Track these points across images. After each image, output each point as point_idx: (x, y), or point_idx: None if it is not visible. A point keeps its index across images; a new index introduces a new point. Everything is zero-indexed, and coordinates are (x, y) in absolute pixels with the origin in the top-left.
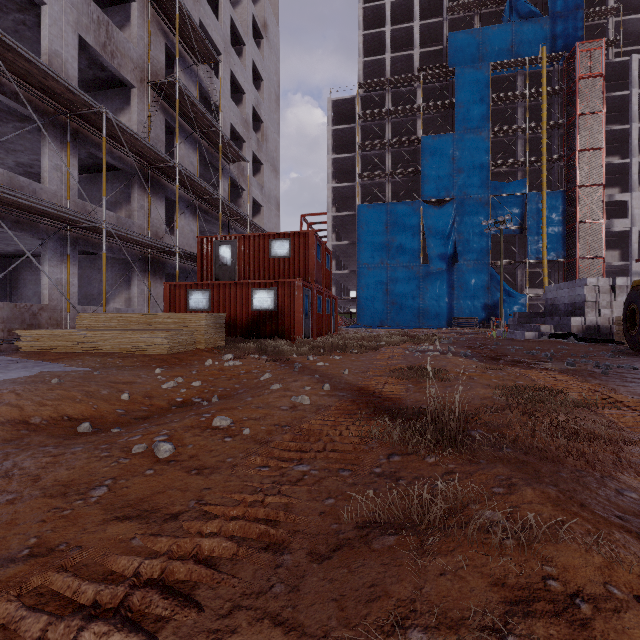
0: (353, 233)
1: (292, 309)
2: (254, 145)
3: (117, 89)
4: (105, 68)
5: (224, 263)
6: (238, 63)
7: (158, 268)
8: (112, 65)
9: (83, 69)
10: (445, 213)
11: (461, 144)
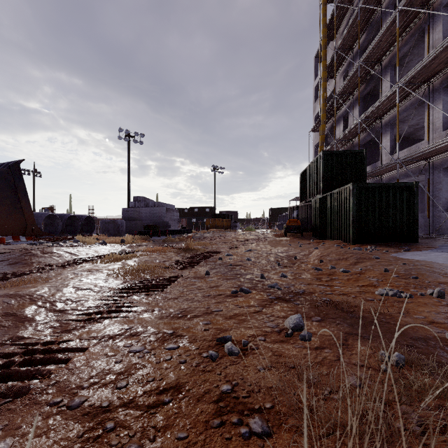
0: None
1: None
2: None
3: None
4: None
5: None
6: None
7: None
8: None
9: None
10: None
11: None
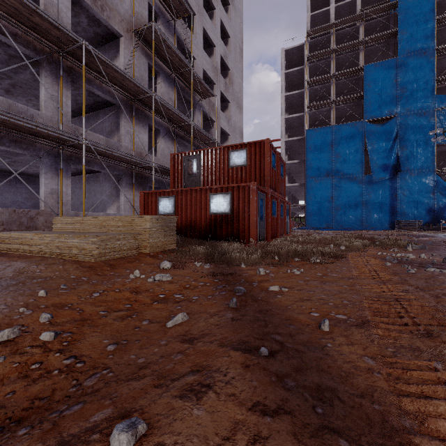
0: (302, 154)
1: (246, 212)
2: (222, 87)
3: (112, 42)
4: (100, 23)
5: (191, 174)
6: (209, 22)
7: (142, 181)
8: (102, 17)
9: (86, 28)
10: (387, 129)
11: (404, 66)
